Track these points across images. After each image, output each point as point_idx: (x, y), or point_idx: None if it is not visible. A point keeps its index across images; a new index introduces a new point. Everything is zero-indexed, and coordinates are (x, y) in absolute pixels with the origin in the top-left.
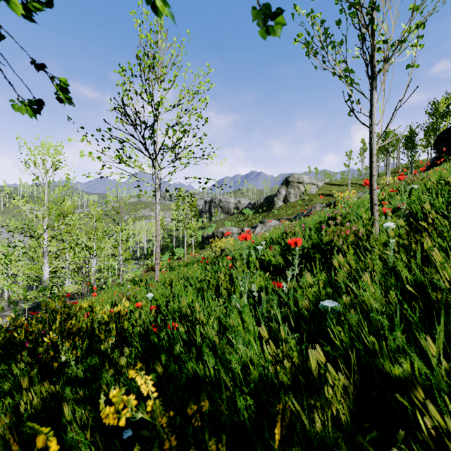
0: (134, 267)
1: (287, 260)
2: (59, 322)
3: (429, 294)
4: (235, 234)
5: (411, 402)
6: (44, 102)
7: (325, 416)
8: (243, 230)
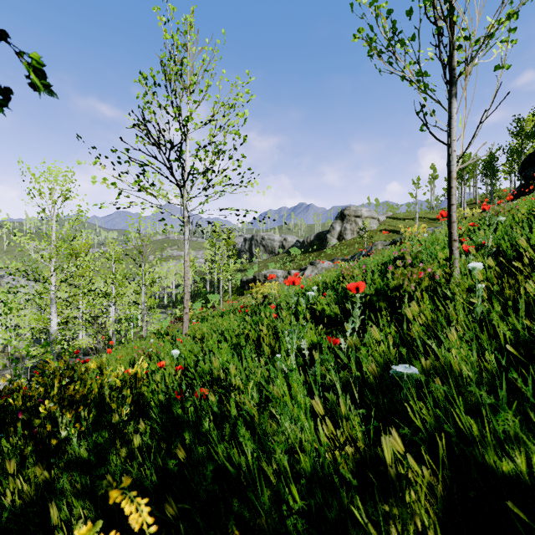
0: (161, 317)
1: (344, 309)
2: (58, 388)
3: (534, 356)
4: (281, 277)
5: (526, 510)
6: (12, 91)
7: (406, 532)
8: (290, 273)
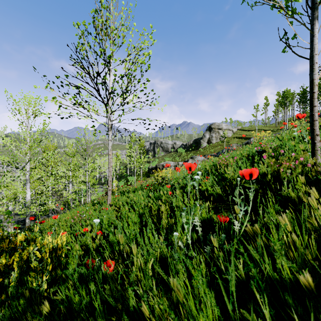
0: (100, 190)
1: (224, 190)
2: None
3: None
4: (172, 166)
5: None
6: None
7: None
8: (178, 164)
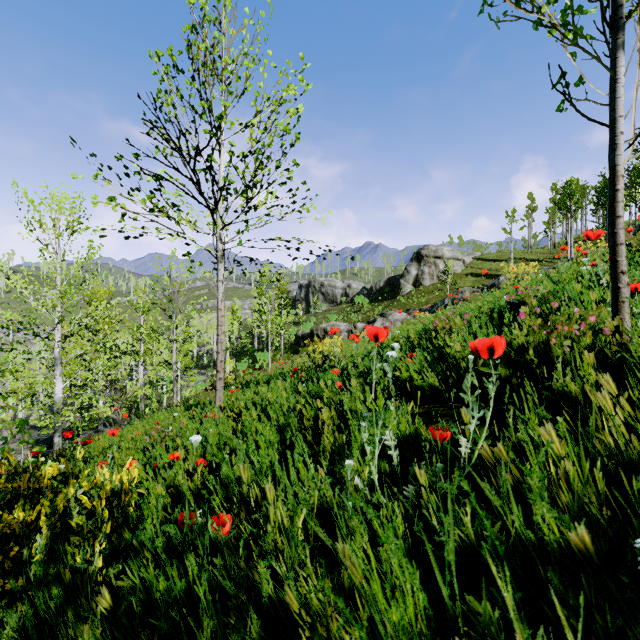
0: (199, 379)
1: (444, 378)
2: None
3: None
4: (344, 332)
5: None
6: None
7: None
8: (355, 327)
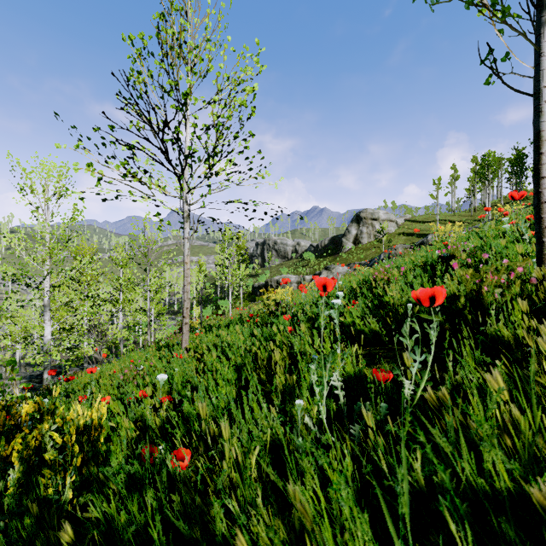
0: (170, 323)
1: (384, 324)
2: None
3: None
4: (294, 283)
5: None
6: None
7: None
8: (303, 279)
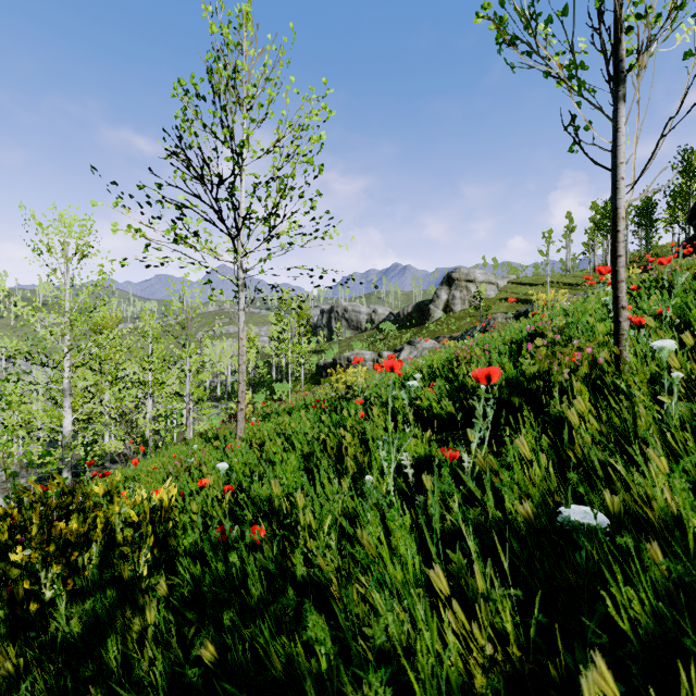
0: (213, 412)
1: (461, 407)
2: (39, 527)
3: None
4: (369, 361)
5: None
6: None
7: None
8: (381, 356)
